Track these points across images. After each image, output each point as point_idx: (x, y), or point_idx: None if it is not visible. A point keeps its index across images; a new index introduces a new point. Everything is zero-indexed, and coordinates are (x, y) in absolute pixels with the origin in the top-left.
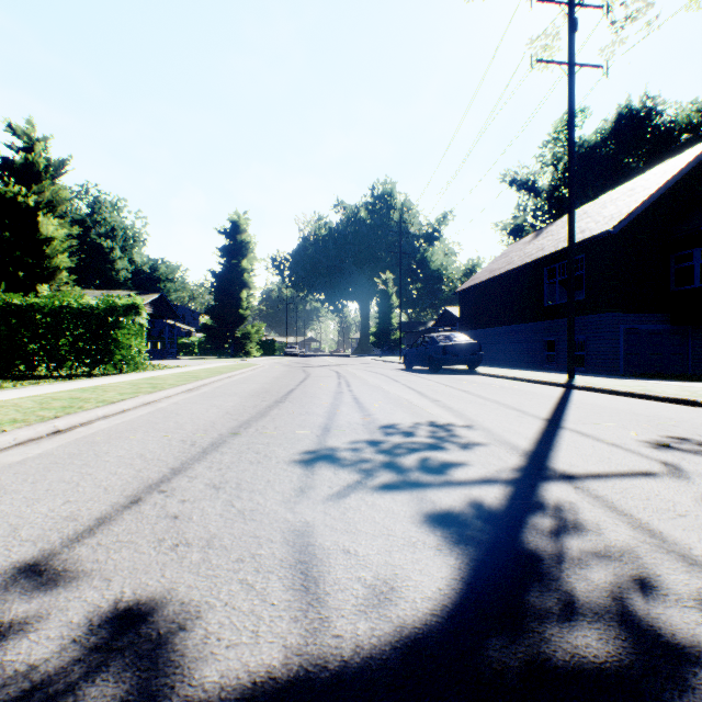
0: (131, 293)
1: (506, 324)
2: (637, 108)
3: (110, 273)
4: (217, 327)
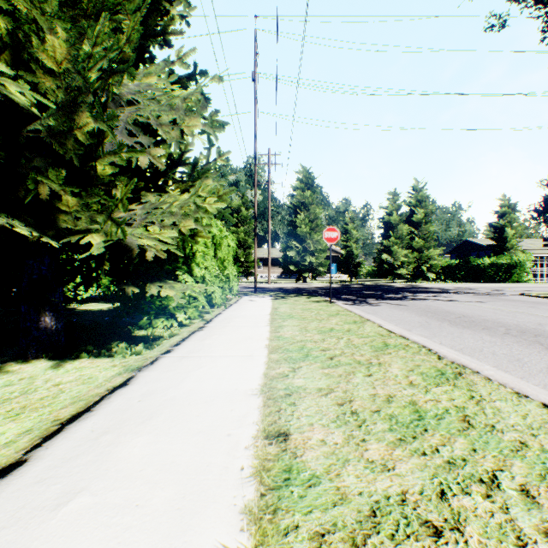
0: None
1: None
2: None
3: None
4: None
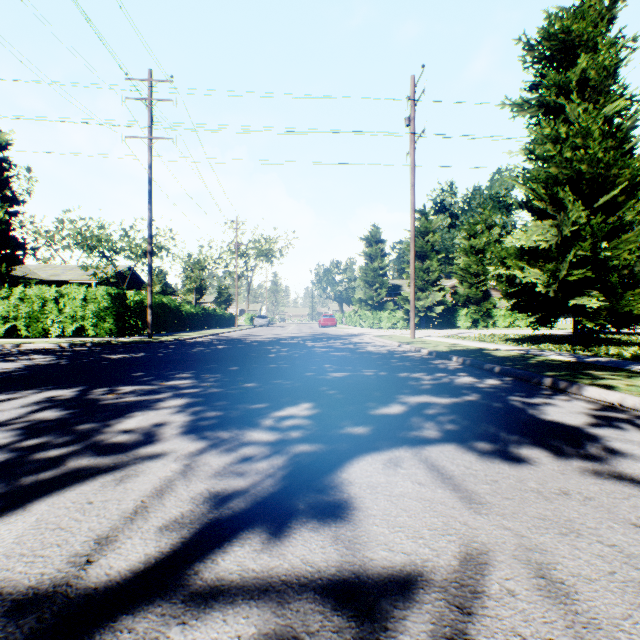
0: None
1: None
2: None
3: None
4: None
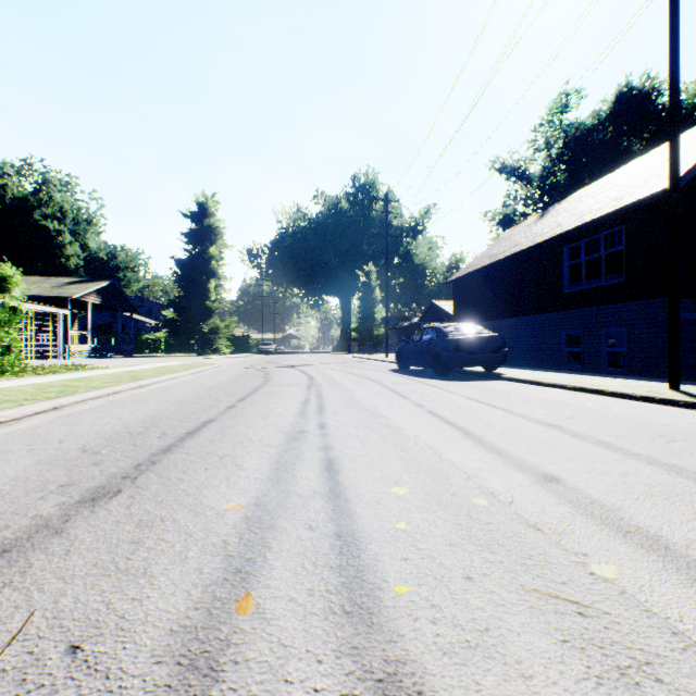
0: (74, 280)
1: (512, 315)
2: (638, 87)
3: (58, 260)
4: (182, 321)
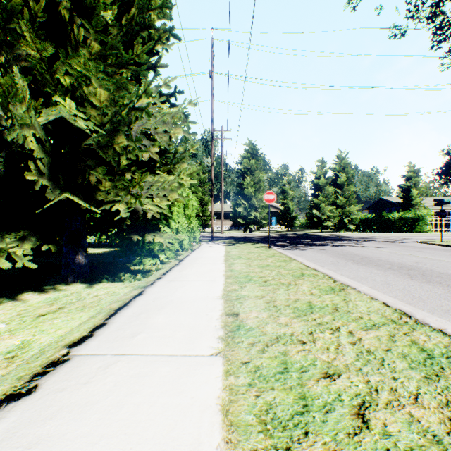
0: None
1: None
2: None
3: None
4: None
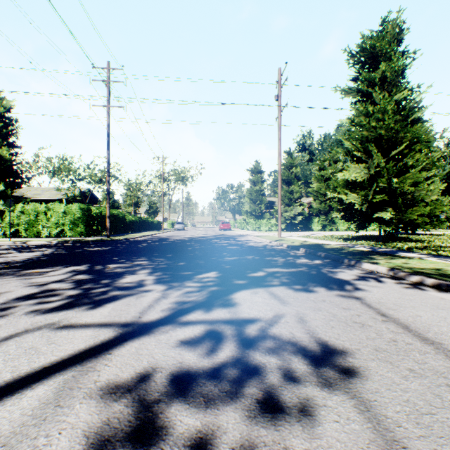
0: None
1: None
2: None
3: None
4: None
